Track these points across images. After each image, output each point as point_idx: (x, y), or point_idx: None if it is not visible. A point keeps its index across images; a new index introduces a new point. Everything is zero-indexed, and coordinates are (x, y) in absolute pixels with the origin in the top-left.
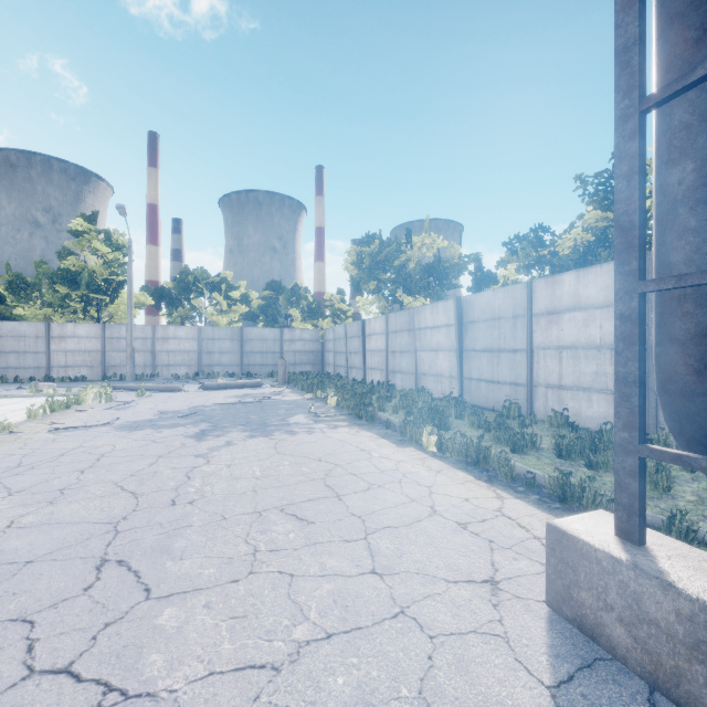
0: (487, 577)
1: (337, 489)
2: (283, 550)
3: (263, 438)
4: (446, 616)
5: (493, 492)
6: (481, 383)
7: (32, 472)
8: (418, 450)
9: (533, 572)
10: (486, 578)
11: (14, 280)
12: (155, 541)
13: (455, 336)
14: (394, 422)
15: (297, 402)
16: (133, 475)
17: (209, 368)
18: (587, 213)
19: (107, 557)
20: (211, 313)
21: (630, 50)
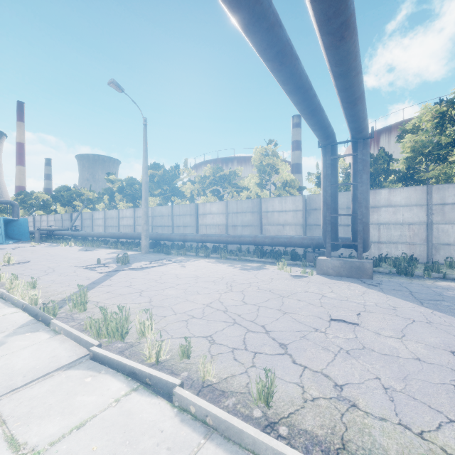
0: None
1: None
2: None
3: None
4: None
5: None
6: None
7: None
8: None
9: None
10: None
11: None
12: None
13: (33, 224)
14: None
15: None
16: None
17: None
18: None
19: None
20: None
21: (7, 213)
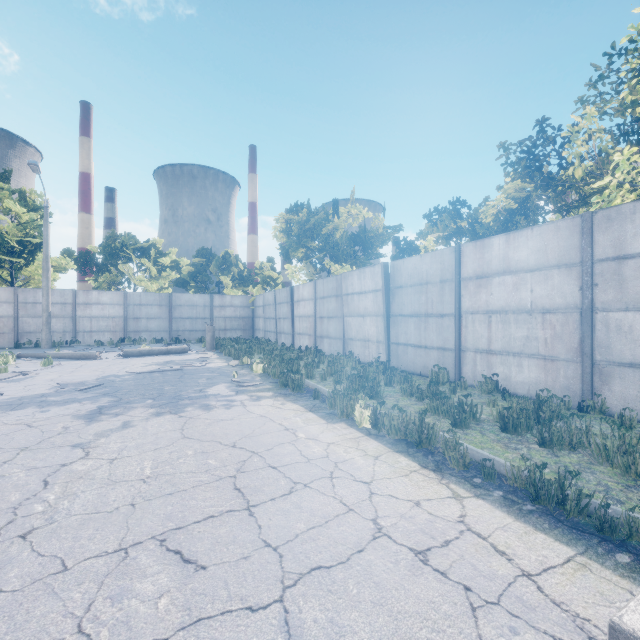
0: None
1: (249, 495)
2: None
3: (171, 415)
4: None
5: (446, 487)
6: (408, 348)
7: None
8: (350, 426)
9: None
10: None
11: None
12: None
13: (383, 301)
14: (323, 391)
15: (222, 369)
16: None
17: (135, 334)
18: (505, 184)
19: None
20: (140, 279)
21: None
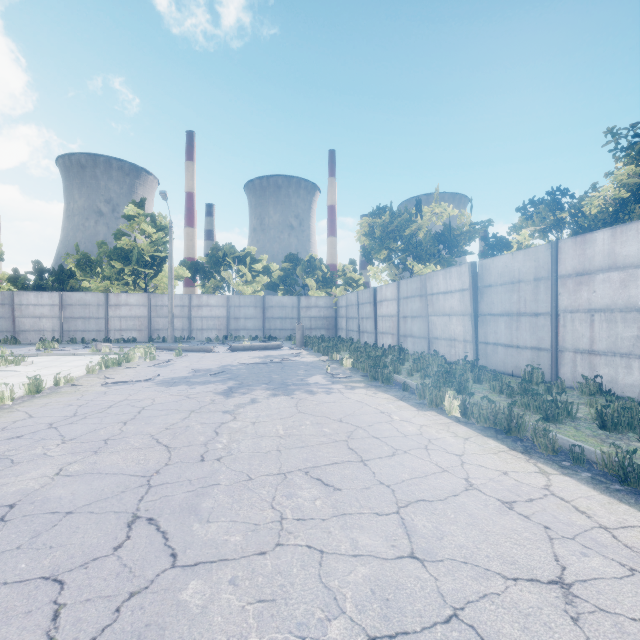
0: (554, 576)
1: (361, 453)
2: (310, 520)
3: (285, 396)
4: (513, 629)
5: (533, 465)
6: (498, 348)
7: (84, 421)
8: (439, 414)
9: (612, 575)
10: (553, 577)
11: (82, 258)
12: (183, 499)
13: (470, 300)
14: (411, 385)
15: (314, 363)
16: (167, 428)
17: (236, 332)
18: (616, 170)
19: (138, 513)
20: (238, 283)
21: None
